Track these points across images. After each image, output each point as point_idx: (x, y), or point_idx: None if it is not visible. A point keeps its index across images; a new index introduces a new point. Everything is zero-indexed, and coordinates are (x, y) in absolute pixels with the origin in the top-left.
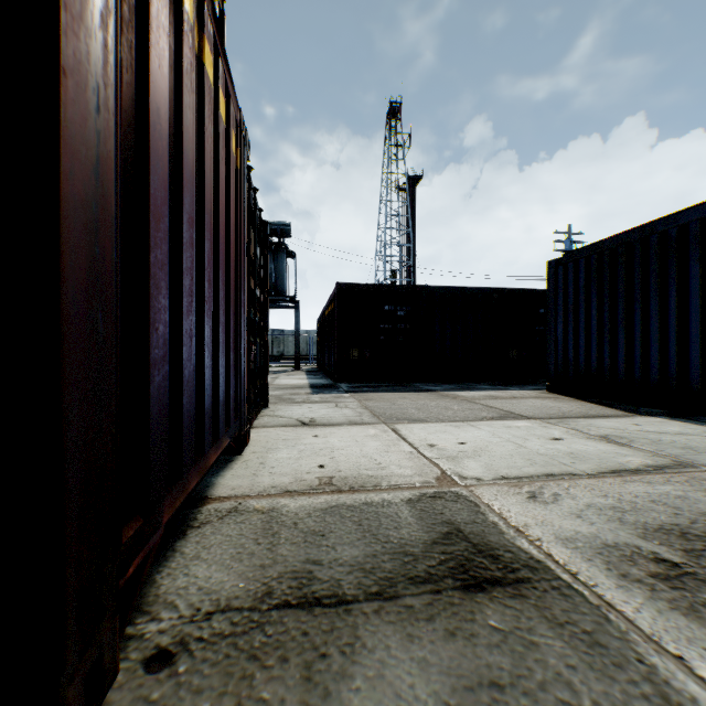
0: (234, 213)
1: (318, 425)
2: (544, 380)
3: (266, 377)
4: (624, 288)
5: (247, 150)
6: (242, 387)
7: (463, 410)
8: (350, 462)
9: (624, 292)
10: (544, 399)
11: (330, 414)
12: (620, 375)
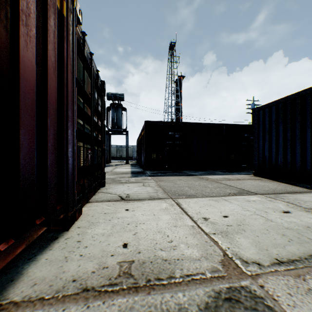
0: (56, 44)
1: (130, 200)
2: (247, 169)
3: (103, 169)
4: (300, 120)
5: (77, 13)
6: (69, 180)
7: (215, 188)
8: (148, 239)
9: (300, 123)
10: (255, 180)
11: (139, 191)
12: (297, 167)
